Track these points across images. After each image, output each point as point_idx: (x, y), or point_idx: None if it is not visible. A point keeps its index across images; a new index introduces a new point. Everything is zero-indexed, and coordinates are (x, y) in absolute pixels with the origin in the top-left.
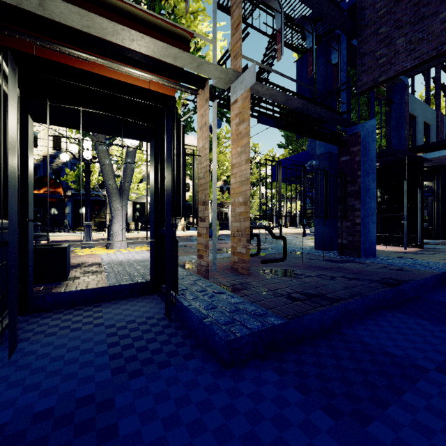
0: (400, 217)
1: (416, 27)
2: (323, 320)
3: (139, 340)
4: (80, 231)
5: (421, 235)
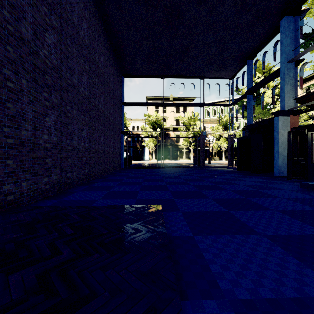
0: None
1: None
2: None
3: None
4: None
5: None
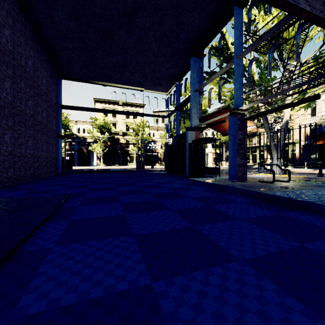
0: None
1: None
2: (200, 183)
3: None
4: None
5: None
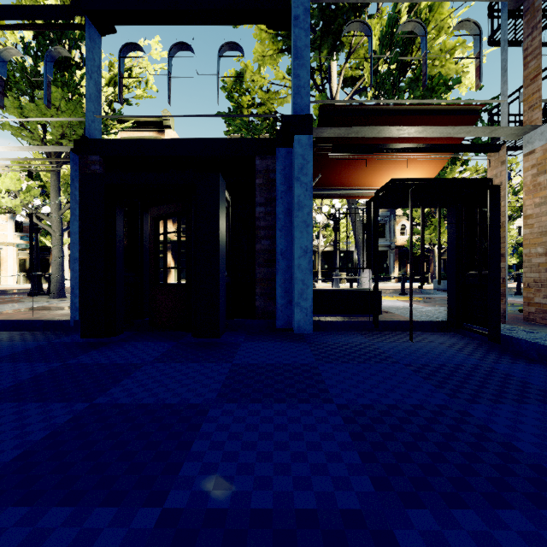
0: None
1: None
2: None
3: (476, 351)
4: None
5: None
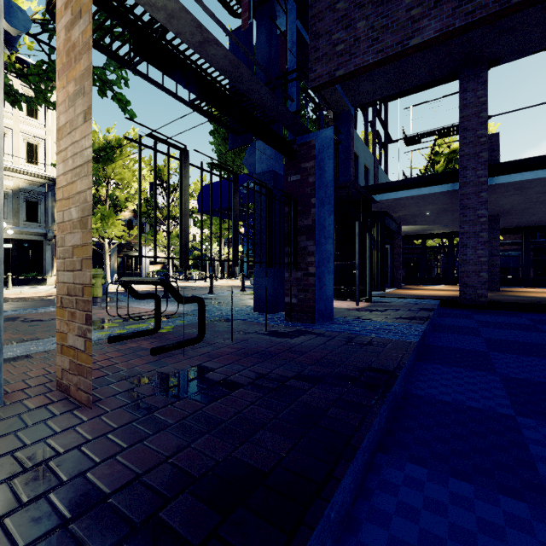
0: (349, 265)
1: (379, 9)
2: None
3: None
4: None
5: (370, 287)
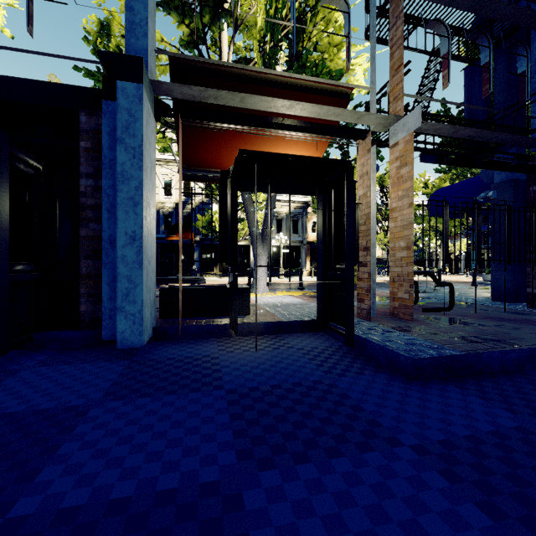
0: None
1: None
2: (504, 360)
3: (329, 359)
4: (206, 276)
5: None
